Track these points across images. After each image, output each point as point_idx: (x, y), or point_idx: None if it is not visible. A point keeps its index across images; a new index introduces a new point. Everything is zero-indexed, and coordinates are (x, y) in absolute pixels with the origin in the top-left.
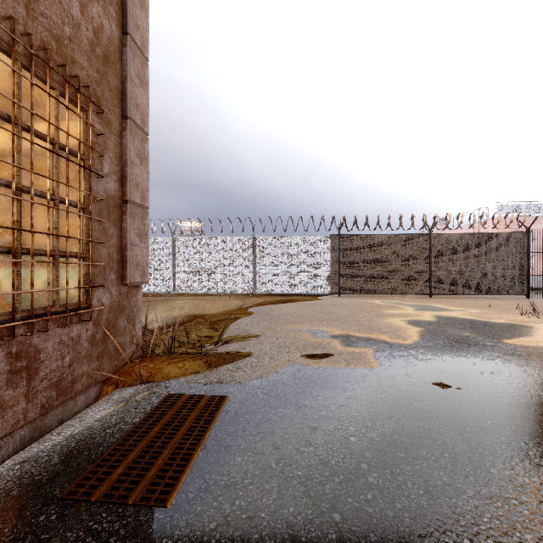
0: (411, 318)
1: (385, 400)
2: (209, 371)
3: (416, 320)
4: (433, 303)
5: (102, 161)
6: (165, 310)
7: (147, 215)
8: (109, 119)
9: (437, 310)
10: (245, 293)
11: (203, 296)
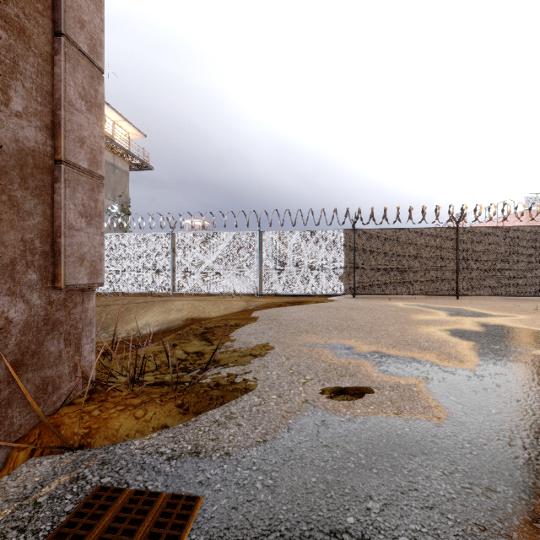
0: (450, 327)
1: (504, 517)
2: (183, 423)
3: (458, 329)
4: (465, 306)
5: (7, 90)
6: (162, 312)
7: (101, 188)
8: (25, 27)
9: (476, 315)
10: (250, 294)
11: (204, 296)
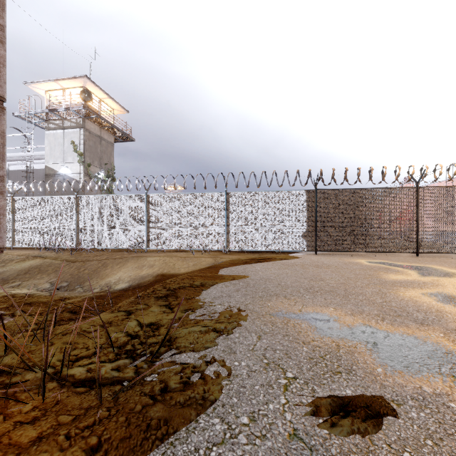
0: (432, 290)
1: None
2: None
3: (443, 294)
4: (430, 264)
5: None
6: (135, 267)
7: None
8: None
9: (449, 275)
10: (218, 250)
11: (176, 252)
